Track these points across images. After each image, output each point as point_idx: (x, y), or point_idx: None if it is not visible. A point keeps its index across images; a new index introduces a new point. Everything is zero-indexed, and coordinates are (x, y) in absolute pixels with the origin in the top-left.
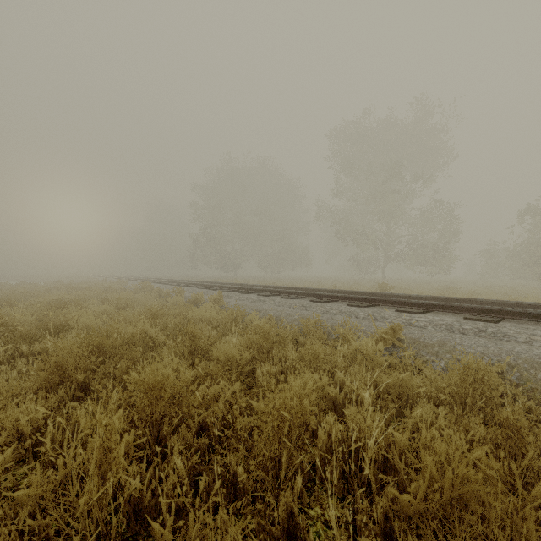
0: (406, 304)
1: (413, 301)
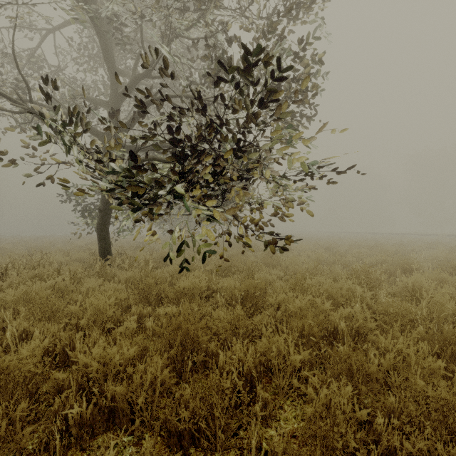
0: (410, 234)
1: (411, 234)
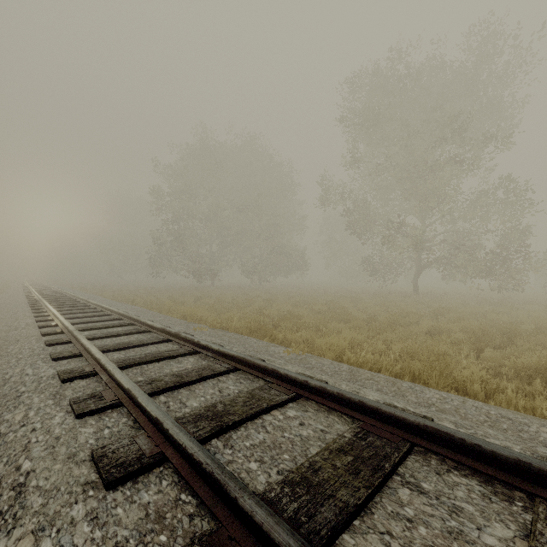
0: None
1: None
